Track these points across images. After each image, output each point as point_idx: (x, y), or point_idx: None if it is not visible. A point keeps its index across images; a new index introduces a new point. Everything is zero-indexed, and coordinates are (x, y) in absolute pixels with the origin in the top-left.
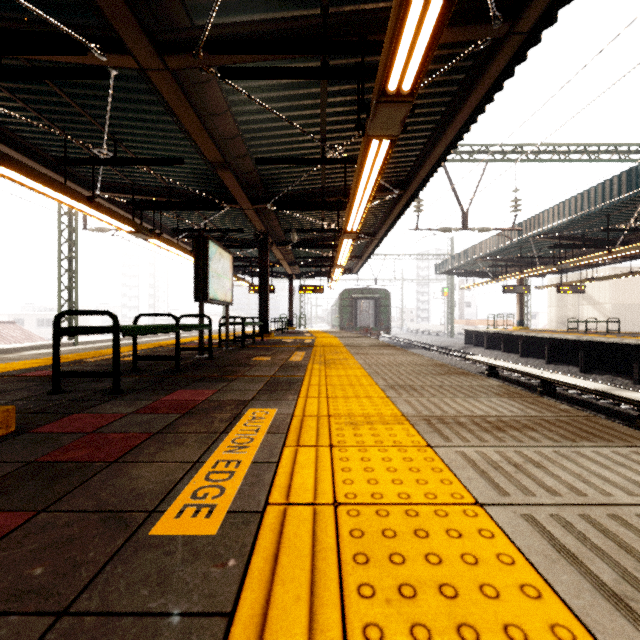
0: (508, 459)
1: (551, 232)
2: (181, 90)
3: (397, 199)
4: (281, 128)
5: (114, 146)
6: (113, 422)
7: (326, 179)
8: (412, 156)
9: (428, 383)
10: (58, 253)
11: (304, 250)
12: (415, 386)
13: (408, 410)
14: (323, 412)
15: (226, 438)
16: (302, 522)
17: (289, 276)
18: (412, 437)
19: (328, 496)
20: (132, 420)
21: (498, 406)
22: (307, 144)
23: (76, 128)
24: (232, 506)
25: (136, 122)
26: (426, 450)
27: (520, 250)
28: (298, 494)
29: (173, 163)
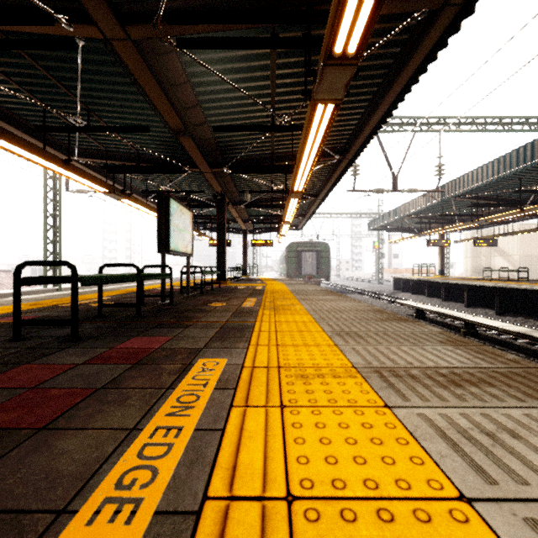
0: (478, 425)
1: (470, 193)
2: (143, 60)
3: (337, 164)
4: (235, 98)
5: (87, 115)
6: (60, 374)
7: (275, 146)
8: (351, 125)
9: (372, 329)
10: (44, 211)
11: (256, 209)
12: (360, 333)
13: (357, 360)
14: (273, 362)
15: (171, 395)
16: (247, 532)
17: (243, 231)
18: (367, 394)
19: (280, 484)
20: (80, 372)
21: (446, 355)
22: (258, 113)
23: (53, 99)
24: (162, 501)
25: (106, 93)
26: (385, 412)
27: (442, 209)
28: (244, 480)
29: (139, 130)
